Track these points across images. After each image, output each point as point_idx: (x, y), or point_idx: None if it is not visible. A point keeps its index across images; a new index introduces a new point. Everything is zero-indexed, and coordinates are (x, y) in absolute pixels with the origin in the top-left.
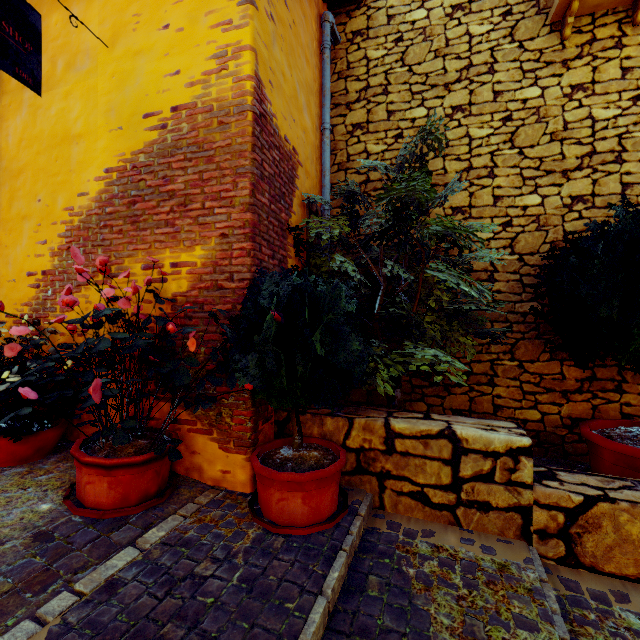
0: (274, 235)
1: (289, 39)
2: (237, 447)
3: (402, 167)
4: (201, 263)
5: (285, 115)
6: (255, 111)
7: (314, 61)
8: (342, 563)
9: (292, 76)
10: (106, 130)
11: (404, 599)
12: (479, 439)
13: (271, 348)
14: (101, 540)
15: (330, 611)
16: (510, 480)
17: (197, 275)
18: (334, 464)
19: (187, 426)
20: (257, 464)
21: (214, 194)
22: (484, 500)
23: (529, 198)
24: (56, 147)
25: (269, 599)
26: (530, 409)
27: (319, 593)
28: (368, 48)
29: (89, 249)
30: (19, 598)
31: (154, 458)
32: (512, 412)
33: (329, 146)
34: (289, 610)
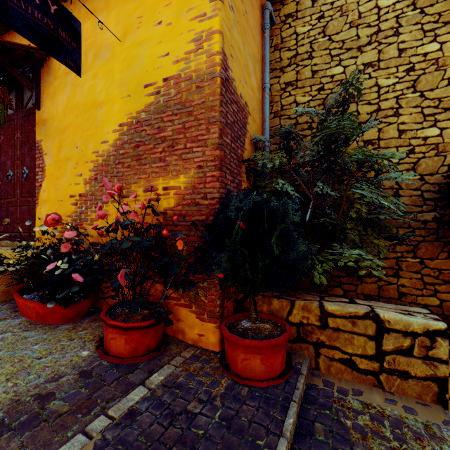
0: (233, 165)
1: (243, 24)
2: (209, 318)
3: (329, 111)
4: (184, 187)
5: (240, 79)
6: (222, 77)
7: (258, 39)
8: (294, 412)
9: (244, 50)
10: (119, 98)
11: (346, 445)
12: (399, 321)
13: (238, 248)
14: (122, 379)
15: (289, 449)
16: (427, 355)
17: (181, 195)
18: (283, 335)
19: (174, 301)
20: (226, 332)
21: (193, 138)
22: (404, 370)
23: (429, 130)
24: (87, 111)
25: (244, 436)
26: (430, 296)
27: (280, 434)
28: (297, 26)
29: (108, 179)
30: (74, 417)
31: (154, 323)
32: (414, 298)
33: (268, 100)
34: (260, 446)
